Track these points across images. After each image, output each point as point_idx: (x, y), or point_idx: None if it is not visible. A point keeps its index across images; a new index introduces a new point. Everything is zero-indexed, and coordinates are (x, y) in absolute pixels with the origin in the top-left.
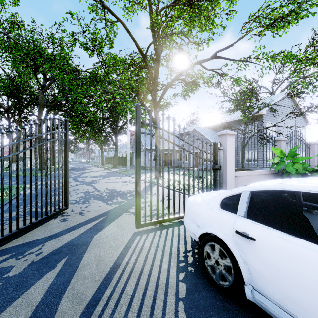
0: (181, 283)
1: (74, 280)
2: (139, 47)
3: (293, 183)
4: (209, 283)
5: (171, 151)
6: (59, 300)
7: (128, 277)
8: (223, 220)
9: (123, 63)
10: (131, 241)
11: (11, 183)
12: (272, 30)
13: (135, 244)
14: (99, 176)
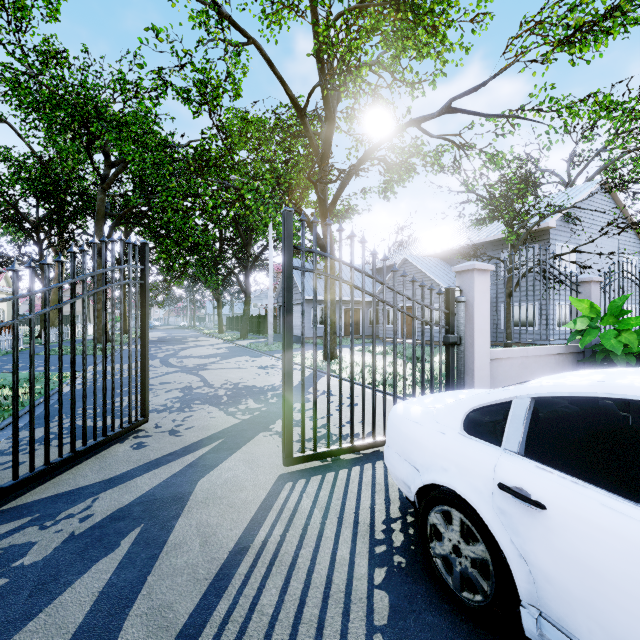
0: (379, 592)
1: (153, 579)
2: (292, 94)
3: (633, 382)
4: (439, 595)
5: (357, 304)
6: (120, 622)
7: (265, 573)
8: (470, 459)
9: (261, 128)
10: (274, 494)
11: (32, 371)
12: (570, 49)
13: (282, 500)
14: (213, 354)
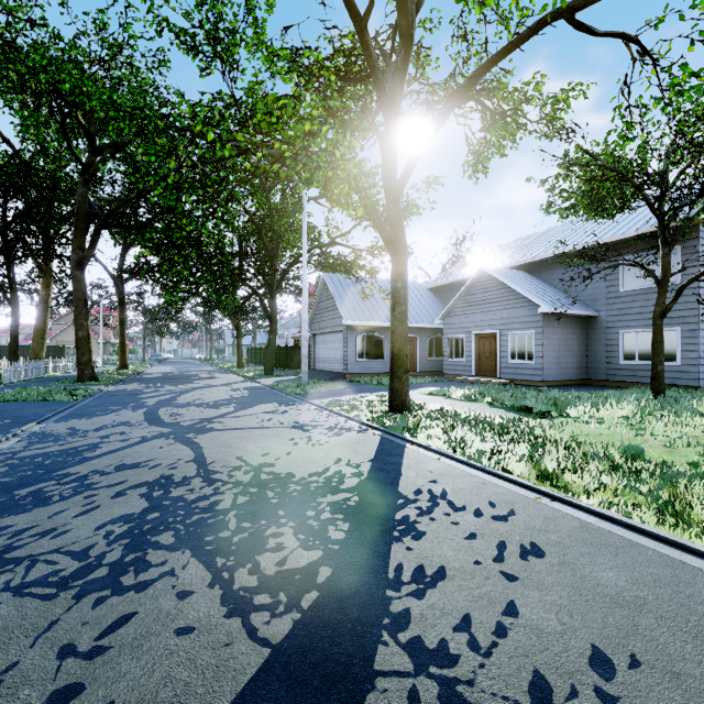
0: None
1: None
2: None
3: None
4: None
5: (413, 332)
6: None
7: None
8: None
9: (295, 66)
10: None
11: None
12: None
13: None
14: (226, 400)
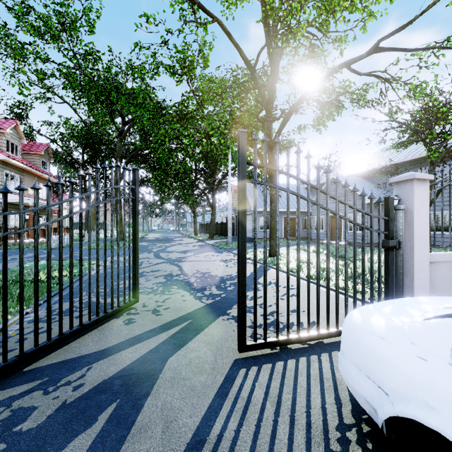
0: None
1: None
2: (245, 56)
3: None
4: None
5: (293, 214)
6: None
7: None
8: None
9: (222, 86)
10: (230, 379)
11: (49, 265)
12: None
13: (237, 388)
14: (189, 250)
